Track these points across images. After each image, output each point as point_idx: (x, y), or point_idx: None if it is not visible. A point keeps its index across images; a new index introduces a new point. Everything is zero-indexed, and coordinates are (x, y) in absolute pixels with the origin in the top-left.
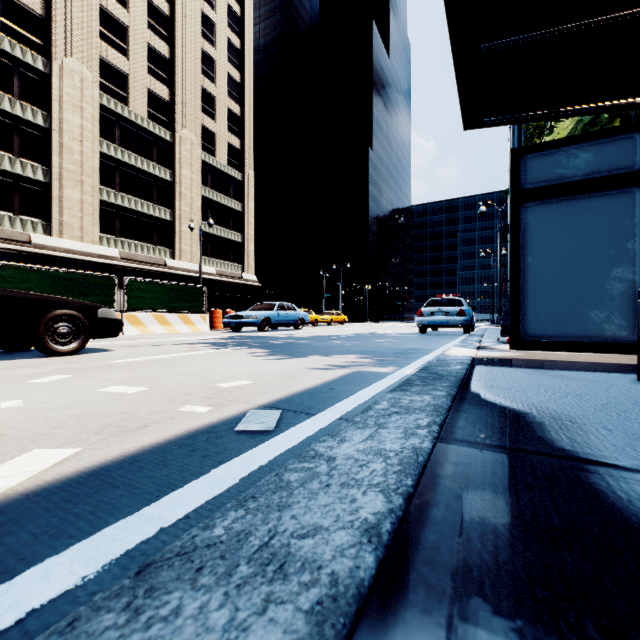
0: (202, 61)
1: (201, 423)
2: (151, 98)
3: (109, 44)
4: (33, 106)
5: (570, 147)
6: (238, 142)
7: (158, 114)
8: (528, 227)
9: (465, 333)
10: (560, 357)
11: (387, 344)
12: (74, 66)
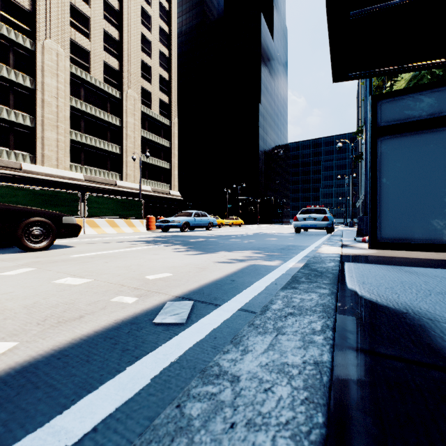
0: (142, 42)
1: (127, 314)
2: (106, 68)
3: (76, 30)
4: (23, 73)
5: (416, 94)
6: (167, 98)
7: (111, 79)
8: (383, 155)
9: (328, 233)
10: (407, 254)
11: (273, 242)
12: (52, 45)
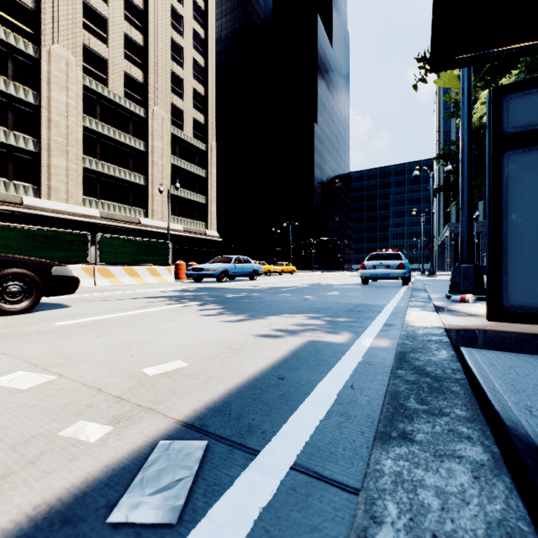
0: (171, 48)
1: (69, 482)
2: (127, 80)
3: (91, 33)
4: (25, 86)
5: None
6: (202, 118)
7: (133, 94)
8: (512, 178)
9: (404, 284)
10: None
11: (335, 298)
12: (60, 52)
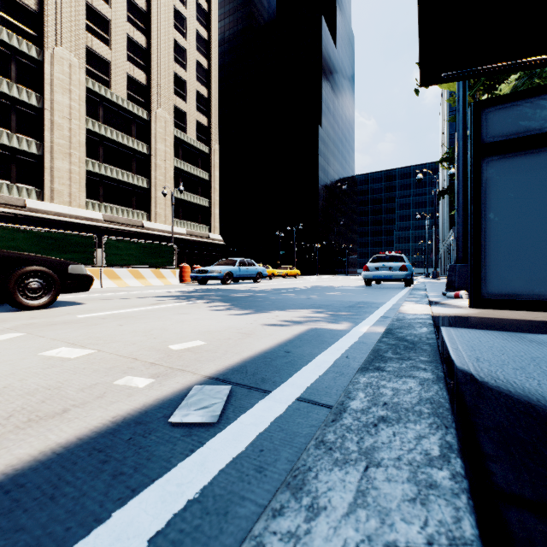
0: (174, 50)
1: (133, 406)
2: (130, 82)
3: (94, 35)
4: (28, 89)
5: (536, 98)
6: (206, 120)
7: (136, 96)
8: (490, 182)
9: (406, 286)
10: (520, 315)
11: (338, 297)
12: (63, 54)
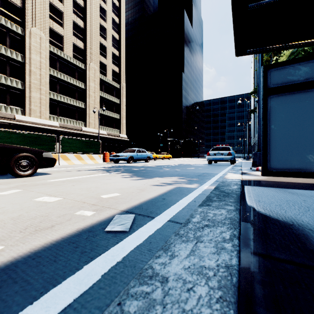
0: (100, 29)
1: (86, 224)
2: (74, 47)
3: (54, 21)
4: (16, 51)
5: (296, 64)
6: (117, 69)
7: (78, 55)
8: (272, 108)
9: (231, 164)
10: (288, 180)
11: (192, 170)
12: (36, 32)
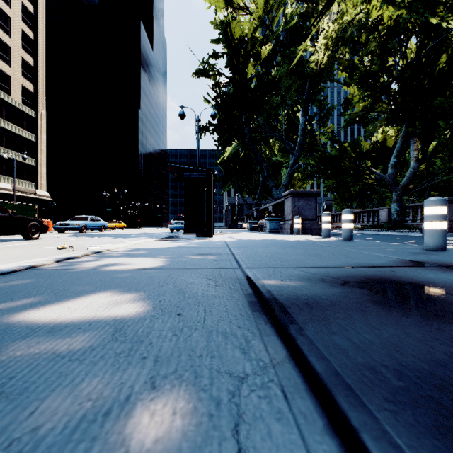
0: None
1: None
2: None
3: None
4: None
5: None
6: (32, 86)
7: None
8: None
9: None
10: None
11: (157, 235)
12: None
